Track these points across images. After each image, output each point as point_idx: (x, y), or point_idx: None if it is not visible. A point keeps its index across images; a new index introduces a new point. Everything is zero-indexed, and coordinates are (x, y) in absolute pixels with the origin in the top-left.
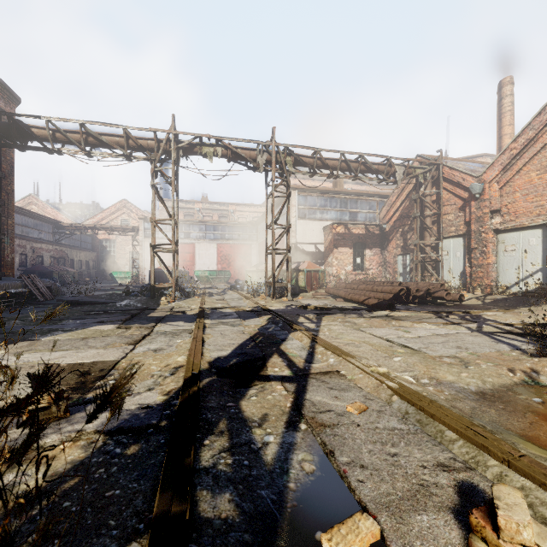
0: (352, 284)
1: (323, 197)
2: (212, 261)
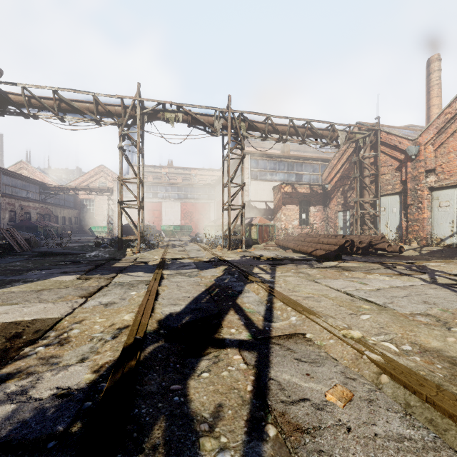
0: (299, 236)
1: (272, 160)
2: (176, 217)
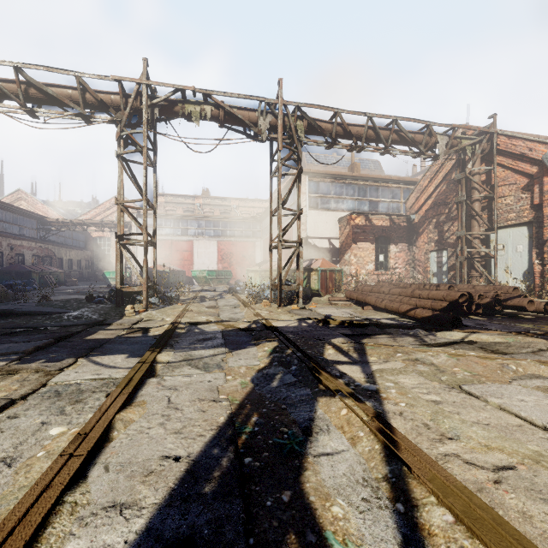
0: (379, 286)
1: (338, 183)
2: (212, 260)
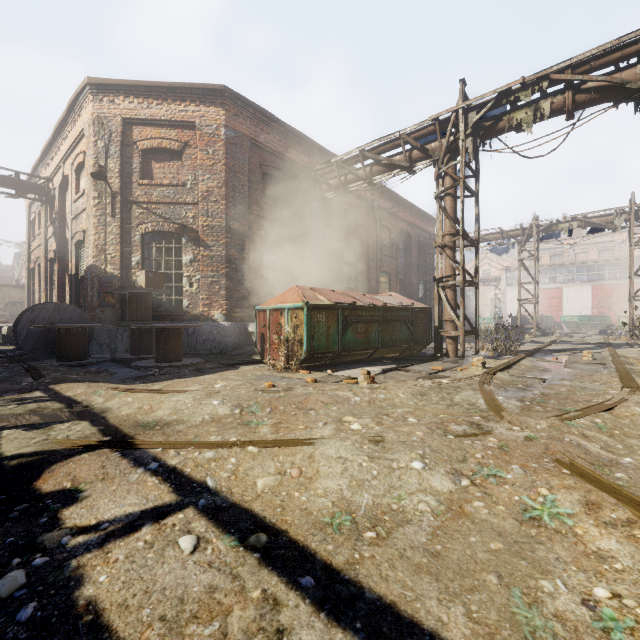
0: None
1: None
2: (584, 305)
